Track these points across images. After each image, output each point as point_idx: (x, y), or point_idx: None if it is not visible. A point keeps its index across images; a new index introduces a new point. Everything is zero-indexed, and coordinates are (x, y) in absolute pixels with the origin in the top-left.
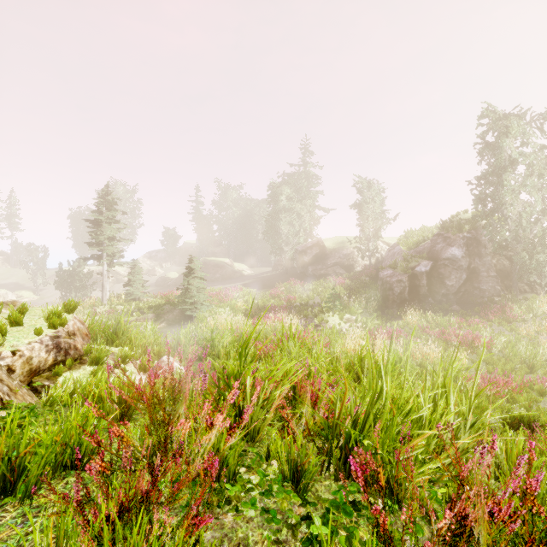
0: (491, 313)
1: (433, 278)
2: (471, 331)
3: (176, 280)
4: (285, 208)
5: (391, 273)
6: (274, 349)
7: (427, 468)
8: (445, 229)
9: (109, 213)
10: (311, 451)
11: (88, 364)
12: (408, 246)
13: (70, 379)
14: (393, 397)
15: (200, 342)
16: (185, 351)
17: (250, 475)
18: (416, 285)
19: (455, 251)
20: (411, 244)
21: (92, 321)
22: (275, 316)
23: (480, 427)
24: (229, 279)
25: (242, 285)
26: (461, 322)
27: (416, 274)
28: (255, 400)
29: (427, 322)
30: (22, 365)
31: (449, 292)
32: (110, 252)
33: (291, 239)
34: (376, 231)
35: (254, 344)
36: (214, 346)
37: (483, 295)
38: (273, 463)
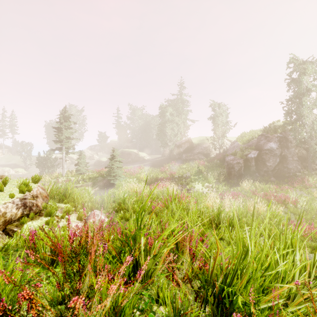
0: (295, 182)
1: (259, 161)
2: (283, 193)
3: (105, 162)
4: (169, 120)
5: (232, 158)
6: (162, 206)
7: (284, 313)
8: (266, 131)
9: (66, 123)
10: (190, 291)
11: (44, 216)
12: (243, 142)
13: (26, 229)
14: (244, 243)
15: (117, 200)
16: (107, 207)
17: None
18: (248, 165)
19: (272, 145)
20: (245, 140)
21: (52, 187)
22: (163, 184)
23: None
24: (136, 162)
25: (144, 165)
26: (277, 188)
27: (248, 159)
28: (146, 267)
29: (255, 188)
30: None
31: (268, 170)
32: (67, 146)
33: (172, 138)
34: (223, 133)
35: (150, 201)
36: (125, 203)
37: (289, 171)
38: (161, 310)
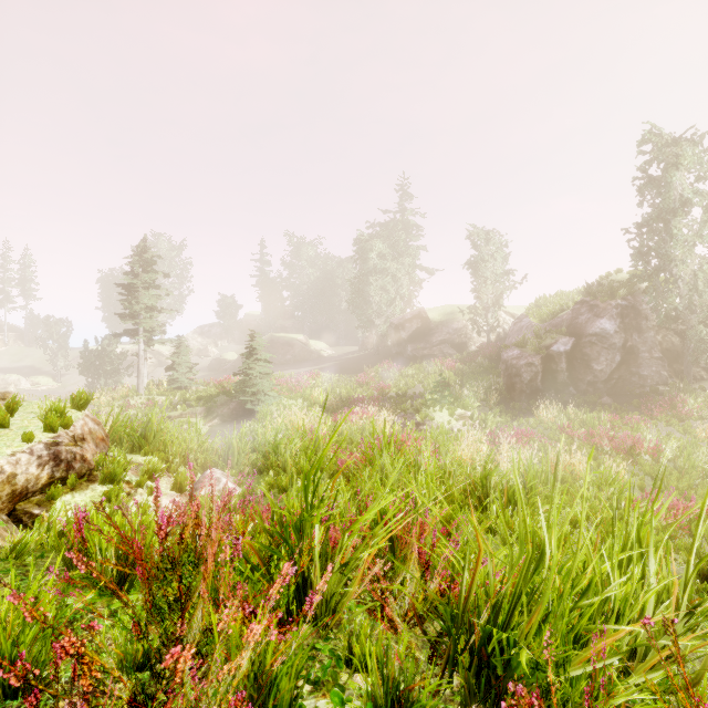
0: (655, 407)
1: (576, 360)
2: (630, 432)
3: (235, 363)
4: (376, 268)
5: (517, 354)
6: (362, 460)
7: (620, 688)
8: (592, 295)
9: (147, 275)
10: (420, 644)
11: (99, 482)
12: (541, 318)
13: (61, 510)
14: (540, 541)
15: (260, 448)
16: (238, 461)
17: (319, 699)
18: (552, 369)
19: (605, 324)
20: (545, 314)
21: (117, 419)
22: (363, 411)
23: (707, 615)
24: (303, 362)
25: (320, 369)
26: (615, 420)
27: (552, 355)
28: (325, 587)
29: (568, 420)
30: (0, 486)
31: (597, 380)
32: (148, 326)
33: (384, 309)
34: (497, 298)
35: (334, 449)
36: (278, 454)
37: (644, 383)
38: (358, 681)
